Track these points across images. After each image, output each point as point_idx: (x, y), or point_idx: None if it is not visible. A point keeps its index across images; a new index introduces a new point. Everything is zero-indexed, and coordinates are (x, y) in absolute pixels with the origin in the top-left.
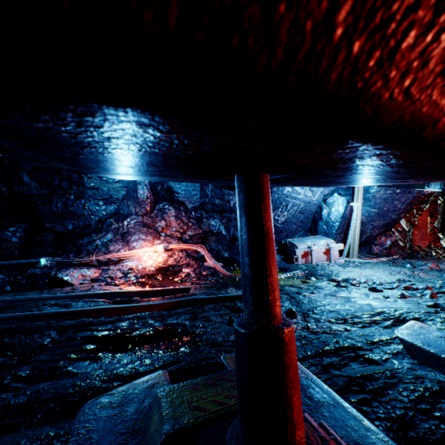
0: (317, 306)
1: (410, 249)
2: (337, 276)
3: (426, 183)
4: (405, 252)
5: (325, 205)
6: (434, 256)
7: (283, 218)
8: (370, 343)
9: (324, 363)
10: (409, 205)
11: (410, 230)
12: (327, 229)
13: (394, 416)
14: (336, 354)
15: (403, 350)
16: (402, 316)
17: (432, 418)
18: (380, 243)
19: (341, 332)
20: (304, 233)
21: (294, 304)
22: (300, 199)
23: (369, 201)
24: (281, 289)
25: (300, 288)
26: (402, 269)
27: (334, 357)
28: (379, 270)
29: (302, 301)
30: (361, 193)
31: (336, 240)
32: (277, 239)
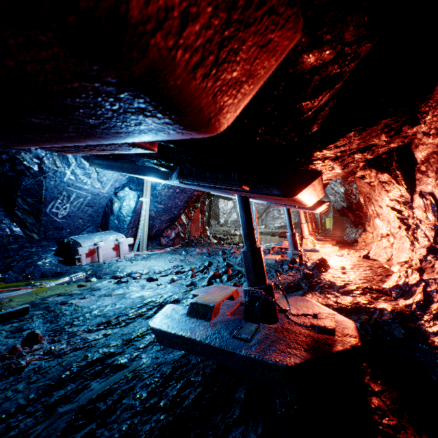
0: (81, 315)
1: (189, 239)
2: (122, 272)
3: (170, 174)
4: (185, 241)
5: (117, 199)
6: (202, 243)
7: (65, 211)
8: (126, 342)
9: (52, 401)
10: (186, 203)
11: (189, 224)
12: (119, 223)
13: (118, 436)
14: (77, 377)
15: (155, 338)
16: (165, 301)
17: (156, 413)
18: (167, 235)
19: (99, 340)
20: (95, 229)
21: (49, 320)
22: (87, 190)
23: (157, 198)
24: (40, 303)
25: (70, 296)
26: (180, 256)
27: (73, 383)
28: (162, 260)
29: (63, 313)
30: (150, 189)
31: (128, 234)
32: (57, 237)
